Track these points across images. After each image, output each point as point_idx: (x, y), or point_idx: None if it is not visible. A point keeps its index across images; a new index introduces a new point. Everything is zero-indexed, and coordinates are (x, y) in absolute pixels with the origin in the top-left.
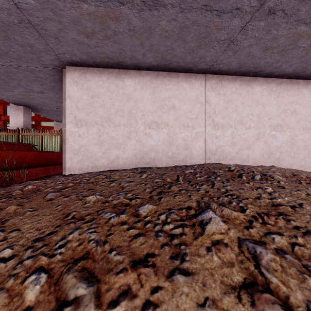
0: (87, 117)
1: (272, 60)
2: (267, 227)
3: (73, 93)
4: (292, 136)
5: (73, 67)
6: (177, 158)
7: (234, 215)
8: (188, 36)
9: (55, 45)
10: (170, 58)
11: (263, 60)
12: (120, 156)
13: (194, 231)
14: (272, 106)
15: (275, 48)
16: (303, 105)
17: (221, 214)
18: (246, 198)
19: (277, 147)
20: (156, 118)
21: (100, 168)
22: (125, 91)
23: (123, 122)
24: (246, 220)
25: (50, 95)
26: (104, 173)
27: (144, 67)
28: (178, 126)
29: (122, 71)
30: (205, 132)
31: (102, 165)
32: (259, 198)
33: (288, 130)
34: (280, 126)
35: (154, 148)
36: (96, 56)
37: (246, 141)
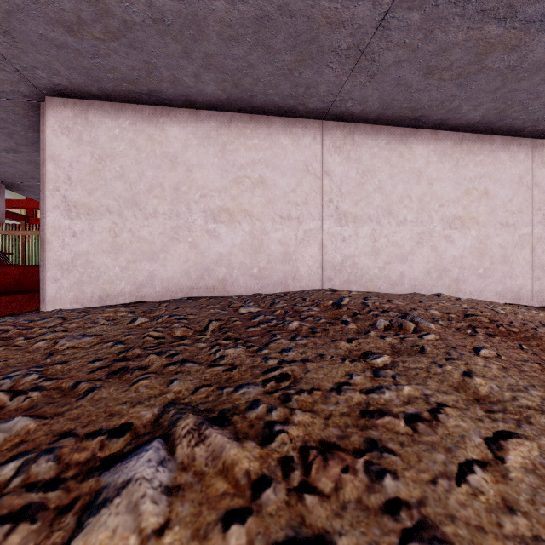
0: (89, 199)
1: (443, 96)
2: (304, 506)
3: (60, 150)
4: (482, 238)
5: (61, 99)
6: (269, 279)
7: (225, 461)
8: (276, 38)
9: (8, 49)
10: (250, 84)
11: (425, 94)
12: (156, 275)
13: (41, 539)
14: (445, 183)
15: (446, 71)
16: (502, 181)
17: (189, 455)
18: (310, 387)
19: (455, 258)
20: (229, 203)
21: (117, 298)
22: (167, 148)
23: (162, 209)
24: (251, 479)
25: (34, 156)
26: (65, 313)
27: (202, 103)
28: (270, 217)
29: (160, 109)
30: (322, 230)
31: (121, 293)
32: (340, 390)
33: (474, 228)
34: (460, 219)
35: (225, 260)
36: (101, 77)
37: (398, 247)
